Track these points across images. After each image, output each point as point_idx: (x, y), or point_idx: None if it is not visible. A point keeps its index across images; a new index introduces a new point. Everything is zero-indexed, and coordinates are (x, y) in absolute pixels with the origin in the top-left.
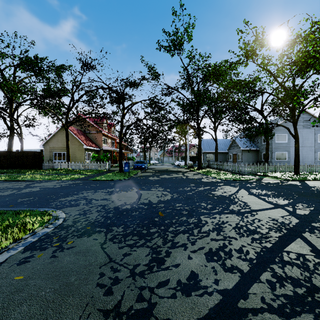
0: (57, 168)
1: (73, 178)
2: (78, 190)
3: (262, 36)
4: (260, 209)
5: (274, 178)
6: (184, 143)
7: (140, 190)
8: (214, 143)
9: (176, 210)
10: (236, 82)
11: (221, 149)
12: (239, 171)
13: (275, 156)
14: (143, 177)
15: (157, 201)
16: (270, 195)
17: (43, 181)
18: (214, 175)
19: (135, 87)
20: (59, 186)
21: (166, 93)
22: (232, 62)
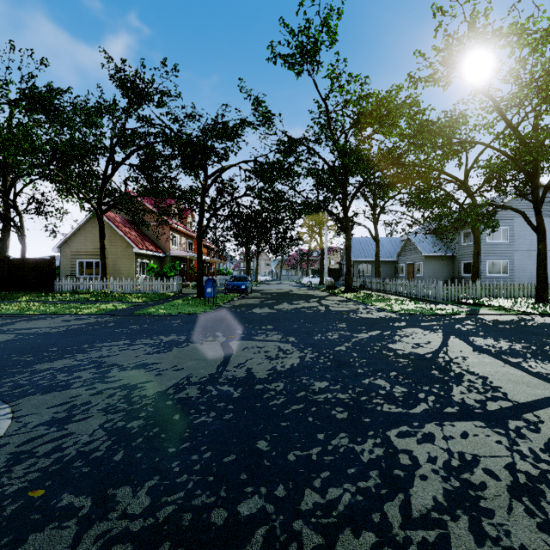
0: (81, 289)
1: (102, 310)
2: (96, 340)
3: (486, 18)
4: (537, 402)
5: (499, 310)
6: (318, 244)
7: (230, 340)
8: (373, 245)
9: (315, 404)
10: (422, 124)
11: (385, 256)
12: (426, 296)
13: (487, 268)
14: (241, 307)
15: (266, 372)
16: (524, 353)
17: (38, 317)
18: (379, 303)
19: (229, 138)
20: (62, 330)
21: (286, 149)
22: (419, 78)
